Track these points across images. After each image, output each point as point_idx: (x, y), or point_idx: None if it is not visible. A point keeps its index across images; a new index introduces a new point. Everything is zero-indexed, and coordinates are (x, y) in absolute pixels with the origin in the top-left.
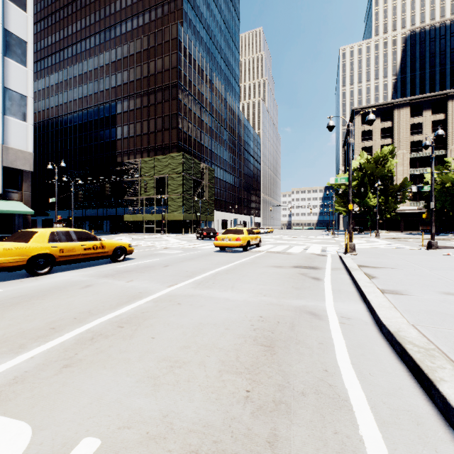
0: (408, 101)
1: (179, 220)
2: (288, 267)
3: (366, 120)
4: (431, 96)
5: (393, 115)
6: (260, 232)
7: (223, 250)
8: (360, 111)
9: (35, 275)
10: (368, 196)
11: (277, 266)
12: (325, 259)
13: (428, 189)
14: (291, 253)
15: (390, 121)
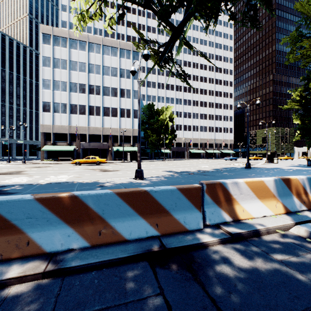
0: None
1: None
2: None
3: None
4: None
5: None
6: None
7: (280, 160)
8: None
9: (254, 160)
10: None
11: None
12: None
13: None
14: None
15: None
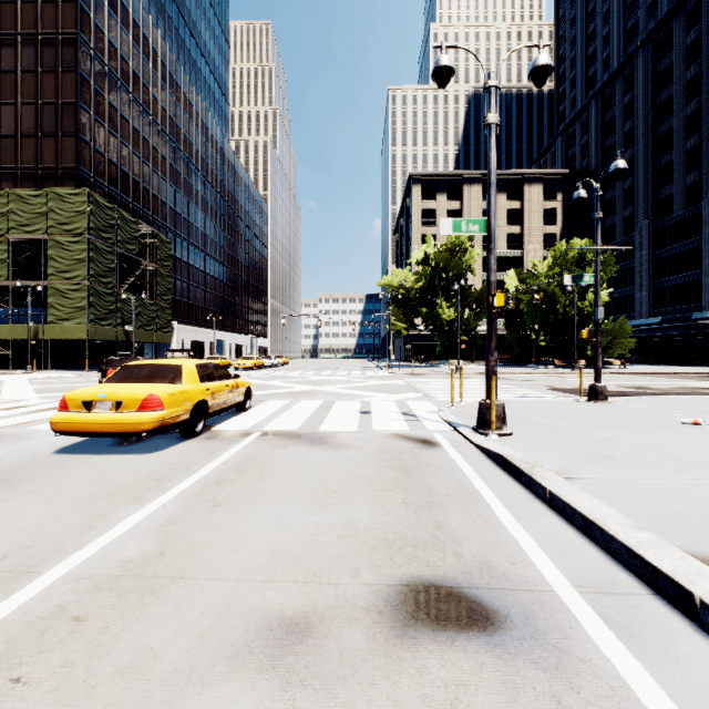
0: (481, 175)
1: (81, 339)
2: (359, 650)
3: (531, 69)
4: (506, 175)
5: (462, 192)
6: (265, 364)
7: (106, 439)
8: (421, 178)
9: None
10: (440, 305)
11: (286, 627)
12: (457, 469)
13: (591, 282)
14: (336, 438)
15: (459, 201)
